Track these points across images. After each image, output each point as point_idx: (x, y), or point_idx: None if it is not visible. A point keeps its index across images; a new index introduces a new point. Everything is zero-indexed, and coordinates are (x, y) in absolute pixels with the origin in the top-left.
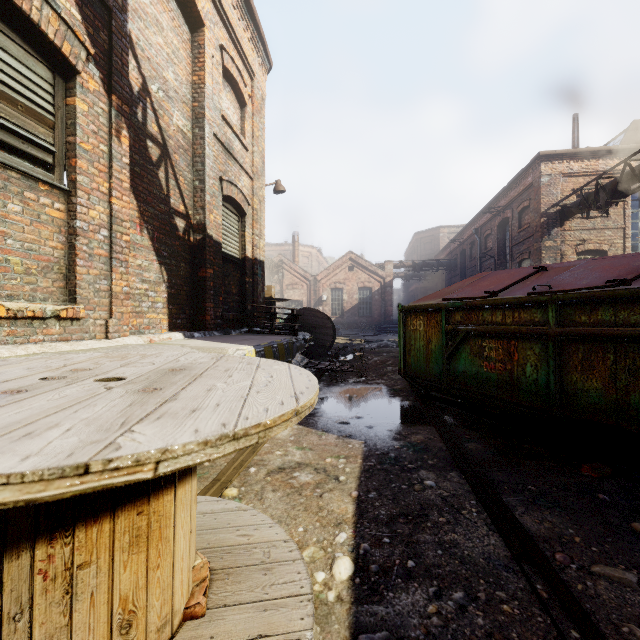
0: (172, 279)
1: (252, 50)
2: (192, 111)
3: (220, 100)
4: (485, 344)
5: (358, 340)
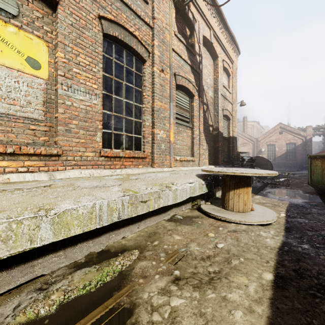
0: (209, 148)
1: (232, 52)
2: (213, 88)
3: (222, 80)
4: None
5: (286, 173)
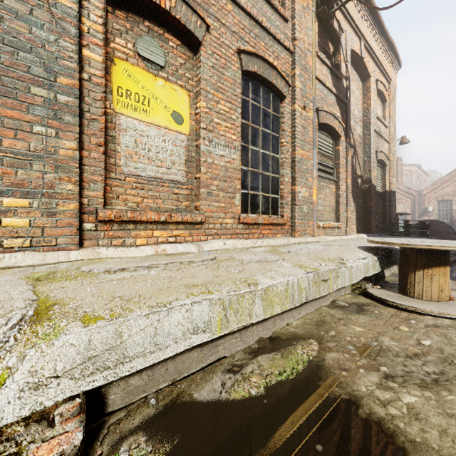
0: (357, 208)
1: (390, 67)
2: (362, 122)
3: (375, 109)
4: None
5: None
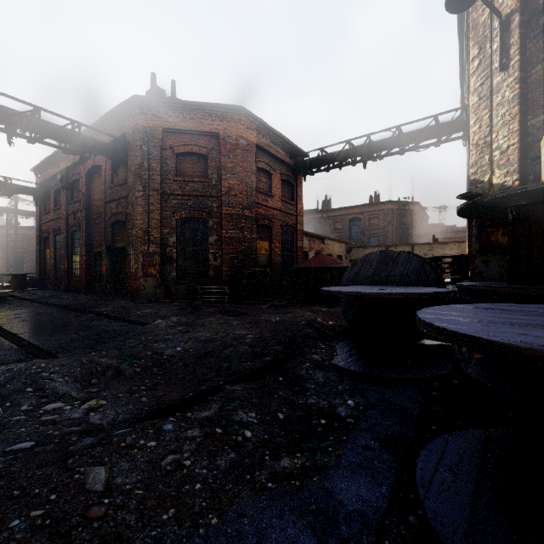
0: None
1: None
2: None
3: None
4: None
5: None
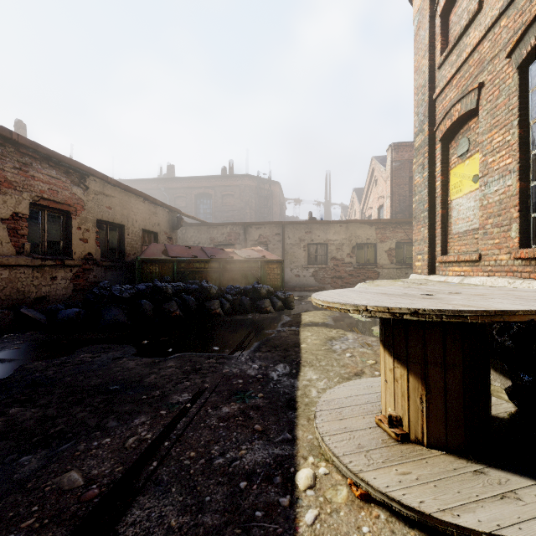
0: None
1: None
2: None
3: None
4: None
5: None
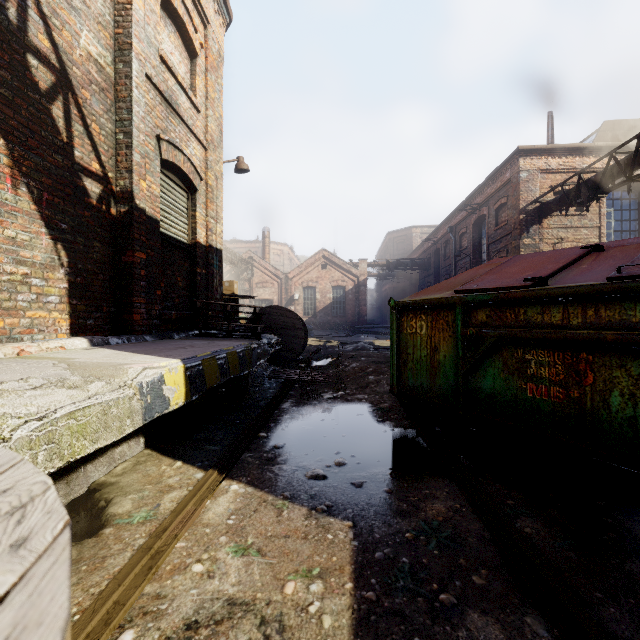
0: (77, 263)
1: None
2: (114, 40)
3: (157, 35)
4: (530, 357)
5: (332, 342)
